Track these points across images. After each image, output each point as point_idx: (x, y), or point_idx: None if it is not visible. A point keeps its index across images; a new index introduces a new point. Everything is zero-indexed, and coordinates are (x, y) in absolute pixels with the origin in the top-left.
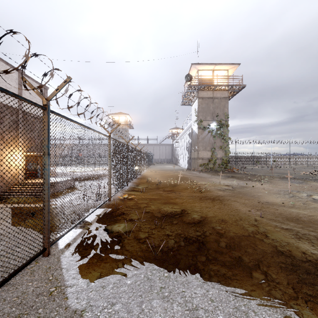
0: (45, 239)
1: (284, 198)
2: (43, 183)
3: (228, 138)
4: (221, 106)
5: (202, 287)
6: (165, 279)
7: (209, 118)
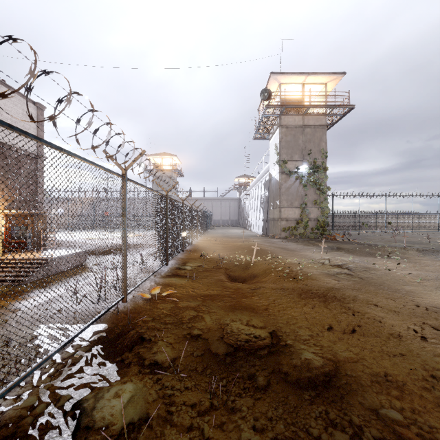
0: None
1: None
2: None
3: (327, 189)
4: (315, 139)
5: None
6: None
7: (297, 157)
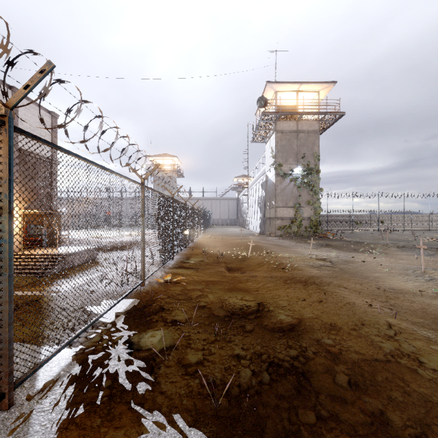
0: (3, 377)
1: (419, 282)
2: None
3: (319, 190)
4: (309, 143)
5: None
6: None
7: (291, 160)
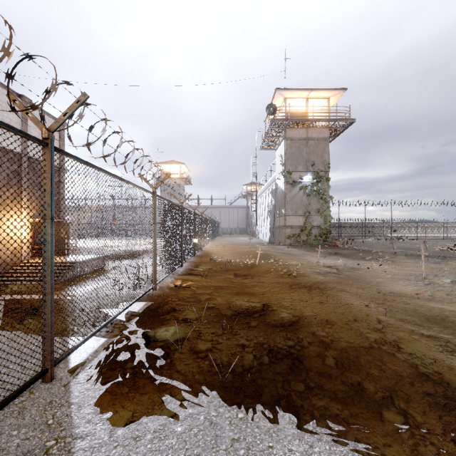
0: (47, 355)
1: (417, 287)
2: (43, 264)
3: (329, 198)
4: (318, 151)
5: (302, 440)
6: (240, 424)
7: (301, 168)
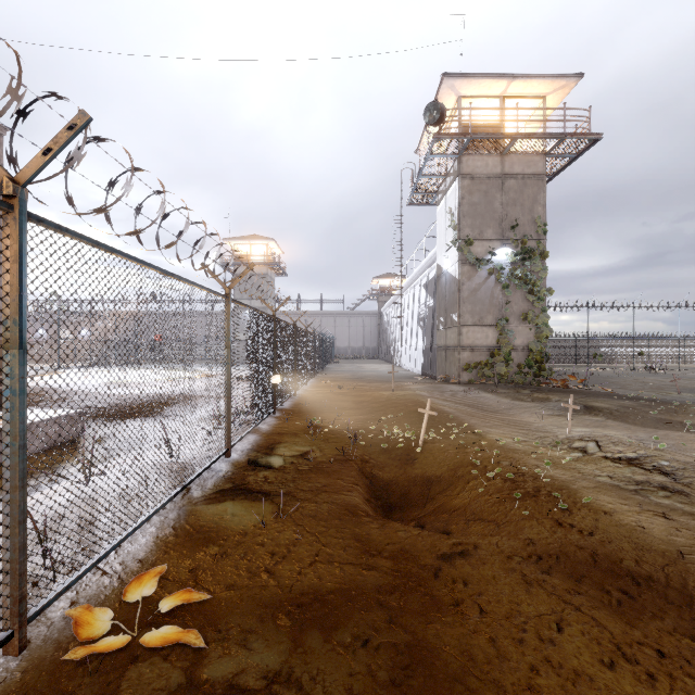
0: None
1: None
2: None
3: (546, 291)
4: (525, 200)
5: None
6: None
7: (491, 234)
